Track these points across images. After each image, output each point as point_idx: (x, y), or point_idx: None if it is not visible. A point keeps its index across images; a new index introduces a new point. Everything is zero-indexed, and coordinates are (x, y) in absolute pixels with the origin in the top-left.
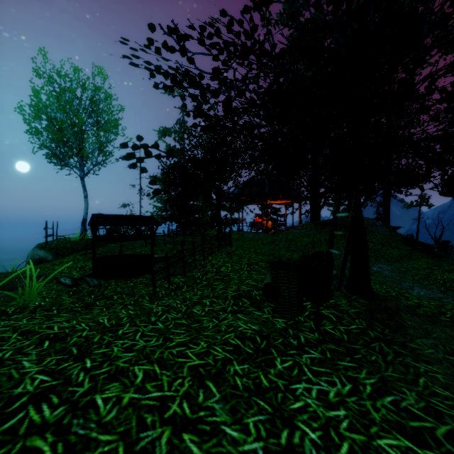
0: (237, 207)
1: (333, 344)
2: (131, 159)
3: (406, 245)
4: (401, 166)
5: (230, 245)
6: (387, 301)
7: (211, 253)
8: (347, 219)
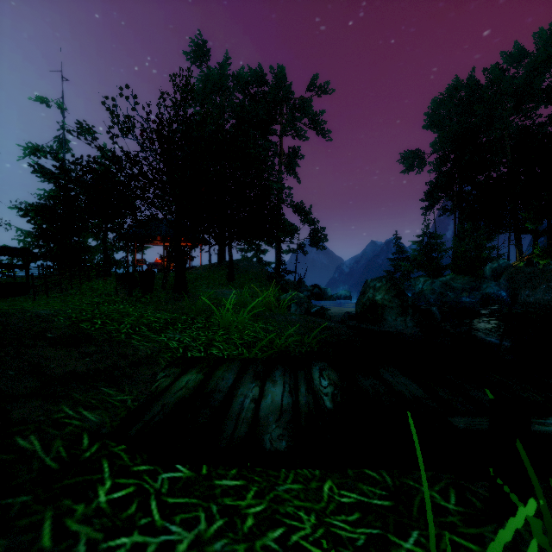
0: (140, 248)
1: (139, 302)
2: (26, 214)
3: (267, 280)
4: (286, 219)
5: (110, 276)
6: (191, 295)
7: (88, 280)
8: (235, 261)
